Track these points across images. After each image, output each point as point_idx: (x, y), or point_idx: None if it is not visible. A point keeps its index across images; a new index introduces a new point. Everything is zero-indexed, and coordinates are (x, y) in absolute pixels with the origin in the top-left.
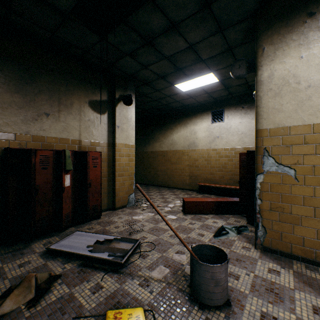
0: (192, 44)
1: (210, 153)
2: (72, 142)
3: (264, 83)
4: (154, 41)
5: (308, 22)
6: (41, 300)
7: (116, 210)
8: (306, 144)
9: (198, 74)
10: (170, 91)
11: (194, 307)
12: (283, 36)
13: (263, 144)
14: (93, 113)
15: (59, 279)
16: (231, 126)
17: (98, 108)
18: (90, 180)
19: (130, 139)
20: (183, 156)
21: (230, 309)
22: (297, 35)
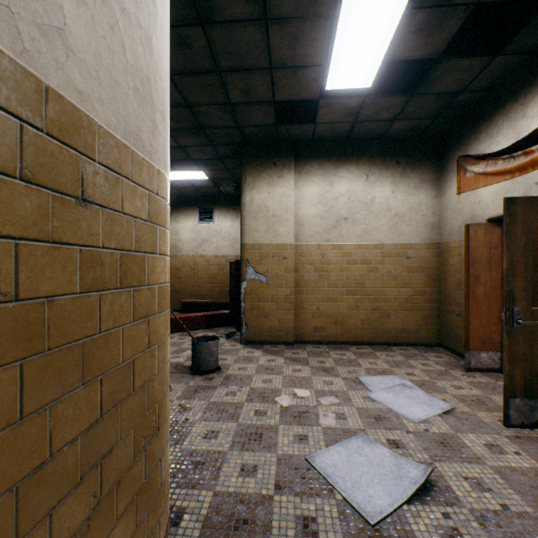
0: (183, 146)
1: (198, 261)
2: None
3: (247, 206)
4: None
5: (273, 169)
6: None
7: None
8: (272, 258)
9: (186, 168)
10: None
11: (196, 376)
12: (259, 173)
13: (246, 256)
14: None
15: None
16: (222, 229)
17: None
18: None
19: None
20: None
21: (221, 371)
22: (268, 176)
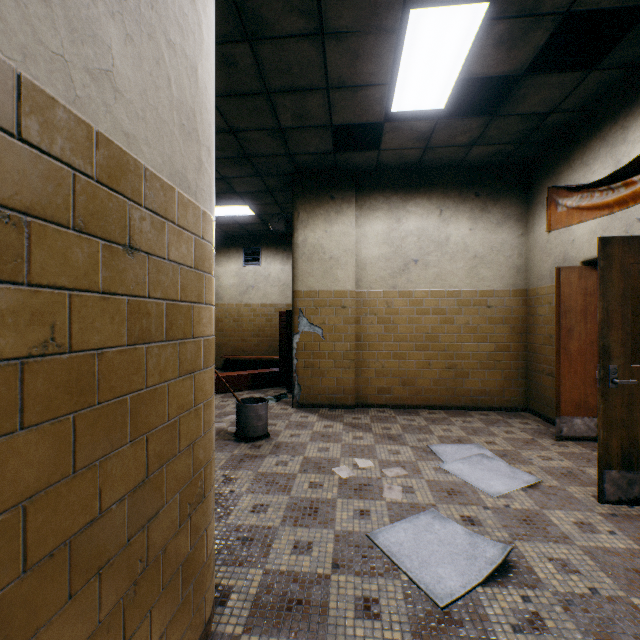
0: (226, 177)
1: (242, 310)
2: None
3: (300, 246)
4: None
5: (331, 203)
6: None
7: None
8: (329, 307)
9: (229, 203)
10: None
11: (242, 443)
12: (314, 208)
13: (299, 305)
14: None
15: None
16: (270, 273)
17: None
18: None
19: None
20: None
21: (270, 438)
22: (324, 212)
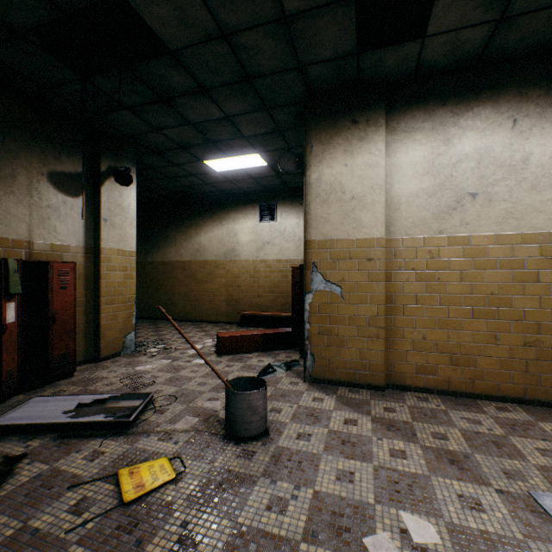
0: (230, 116)
1: (258, 266)
2: (15, 245)
3: (313, 186)
4: (174, 100)
5: (352, 129)
6: (2, 485)
7: (101, 361)
8: (350, 260)
9: (239, 152)
10: (196, 168)
11: (230, 444)
12: (330, 137)
13: (312, 258)
14: (56, 194)
15: (25, 459)
16: (286, 228)
17: (66, 185)
18: (55, 311)
19: (127, 241)
20: (217, 270)
21: (268, 438)
22: (343, 140)
